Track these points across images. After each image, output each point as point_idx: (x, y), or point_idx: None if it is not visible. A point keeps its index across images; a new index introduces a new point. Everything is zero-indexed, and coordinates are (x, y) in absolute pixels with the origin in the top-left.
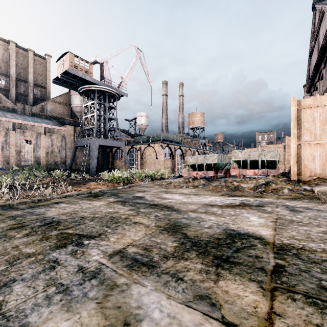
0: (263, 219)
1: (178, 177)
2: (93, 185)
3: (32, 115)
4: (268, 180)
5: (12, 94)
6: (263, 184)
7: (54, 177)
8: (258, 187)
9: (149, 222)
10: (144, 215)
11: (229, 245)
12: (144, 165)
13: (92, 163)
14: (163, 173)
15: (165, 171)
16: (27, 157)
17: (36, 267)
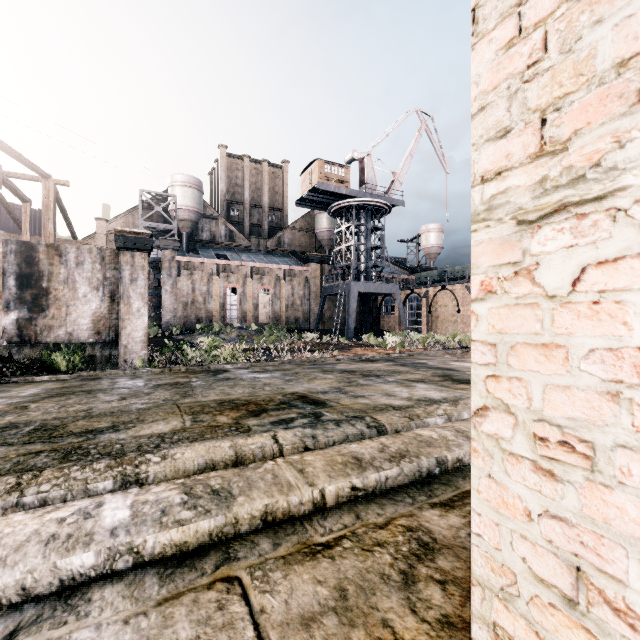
0: None
1: None
2: (360, 351)
3: (268, 253)
4: None
5: (246, 227)
6: None
7: (304, 340)
8: None
9: (427, 373)
10: (423, 371)
11: None
12: (434, 324)
13: (348, 321)
14: (464, 338)
15: (467, 336)
16: (265, 312)
17: (362, 379)
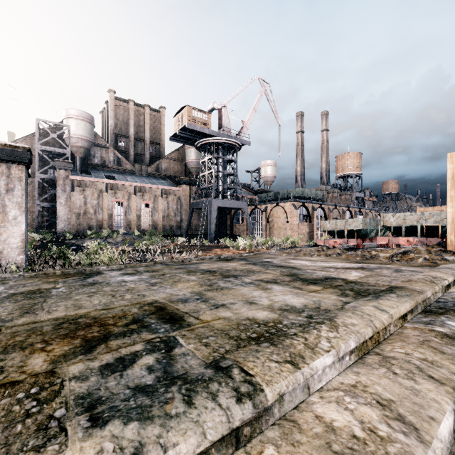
0: (361, 274)
1: (314, 245)
2: (219, 251)
3: (149, 176)
4: (407, 249)
5: (131, 156)
6: (400, 253)
7: (176, 243)
8: (393, 256)
9: (276, 272)
10: (272, 270)
11: (322, 280)
12: (271, 230)
13: (210, 228)
14: (294, 241)
15: (296, 239)
16: (146, 221)
17: (222, 281)
